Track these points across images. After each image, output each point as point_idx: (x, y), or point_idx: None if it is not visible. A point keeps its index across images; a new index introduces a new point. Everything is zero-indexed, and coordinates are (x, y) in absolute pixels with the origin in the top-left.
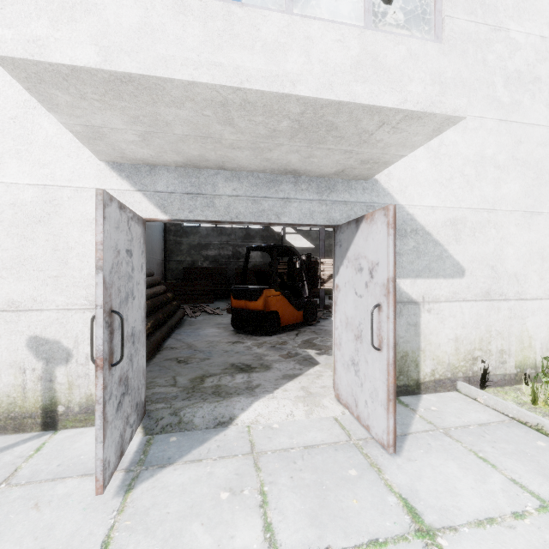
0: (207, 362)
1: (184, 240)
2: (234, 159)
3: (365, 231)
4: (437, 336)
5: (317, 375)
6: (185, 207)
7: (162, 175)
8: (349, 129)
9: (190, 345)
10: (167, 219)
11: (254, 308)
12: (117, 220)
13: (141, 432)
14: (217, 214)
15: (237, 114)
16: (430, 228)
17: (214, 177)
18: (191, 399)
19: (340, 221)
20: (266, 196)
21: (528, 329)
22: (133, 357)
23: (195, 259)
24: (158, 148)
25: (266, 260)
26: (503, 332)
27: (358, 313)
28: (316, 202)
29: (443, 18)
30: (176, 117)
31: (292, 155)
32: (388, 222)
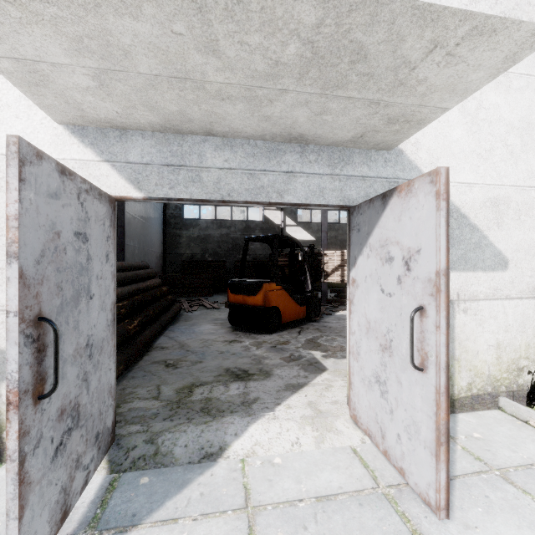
0: (198, 366)
1: (184, 233)
2: (224, 117)
3: (398, 208)
4: (474, 342)
5: (326, 385)
6: (165, 182)
7: (135, 142)
8: (383, 60)
9: (182, 344)
10: (142, 196)
11: (253, 303)
12: (55, 188)
13: (104, 469)
14: (204, 191)
15: (222, 30)
16: (466, 210)
17: (201, 146)
18: (174, 418)
19: (357, 201)
20: (265, 168)
21: None
22: (90, 375)
23: (194, 252)
24: (123, 101)
25: (266, 253)
26: None
27: (385, 316)
28: (327, 177)
29: None
30: (135, 37)
31: (300, 110)
32: (437, 191)
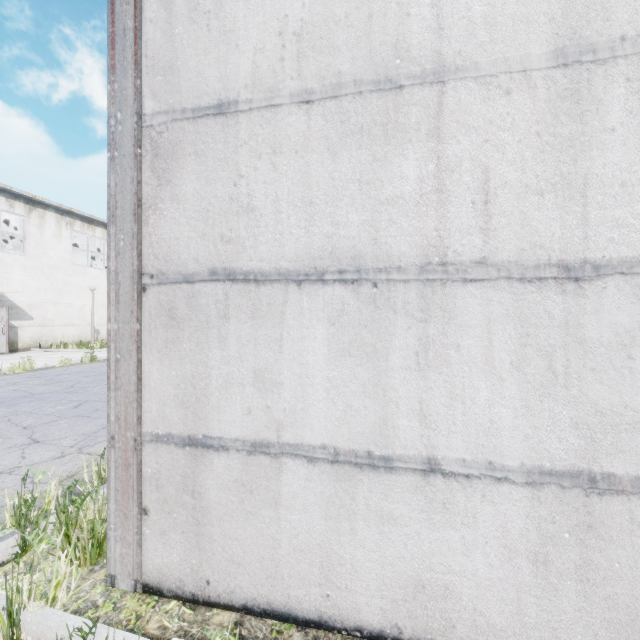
0: None
1: None
2: None
3: (1, 310)
4: (24, 336)
5: None
6: None
7: None
8: None
9: None
10: None
11: None
12: None
13: None
14: None
15: None
16: (22, 307)
17: None
18: None
19: None
20: None
21: (56, 334)
22: None
23: None
24: None
25: None
26: (47, 335)
27: None
28: None
29: (27, 249)
30: None
31: None
32: (7, 309)
